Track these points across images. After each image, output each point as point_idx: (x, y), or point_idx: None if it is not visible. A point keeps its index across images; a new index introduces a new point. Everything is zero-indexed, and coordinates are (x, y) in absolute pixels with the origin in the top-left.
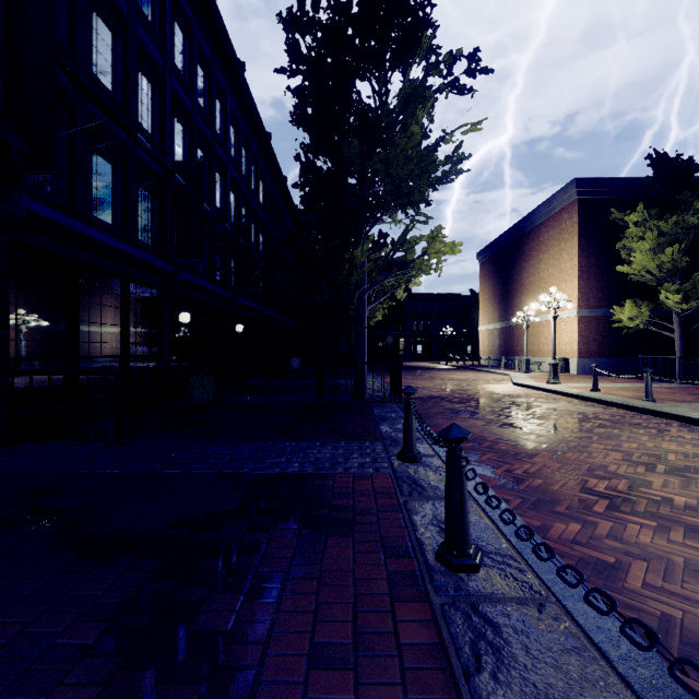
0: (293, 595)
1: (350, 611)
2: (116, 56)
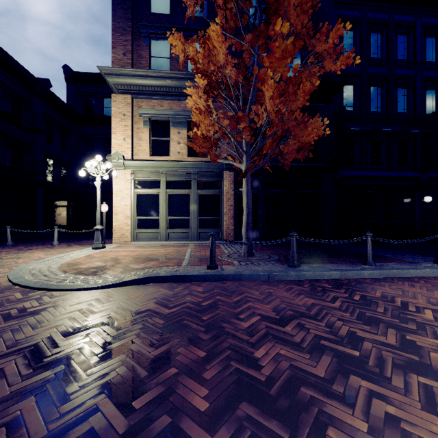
0: (334, 259)
1: (337, 261)
2: (382, 95)
